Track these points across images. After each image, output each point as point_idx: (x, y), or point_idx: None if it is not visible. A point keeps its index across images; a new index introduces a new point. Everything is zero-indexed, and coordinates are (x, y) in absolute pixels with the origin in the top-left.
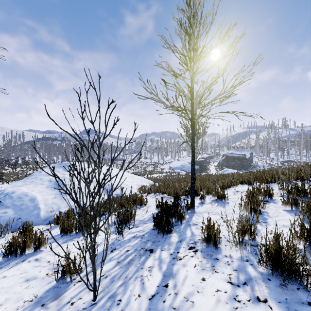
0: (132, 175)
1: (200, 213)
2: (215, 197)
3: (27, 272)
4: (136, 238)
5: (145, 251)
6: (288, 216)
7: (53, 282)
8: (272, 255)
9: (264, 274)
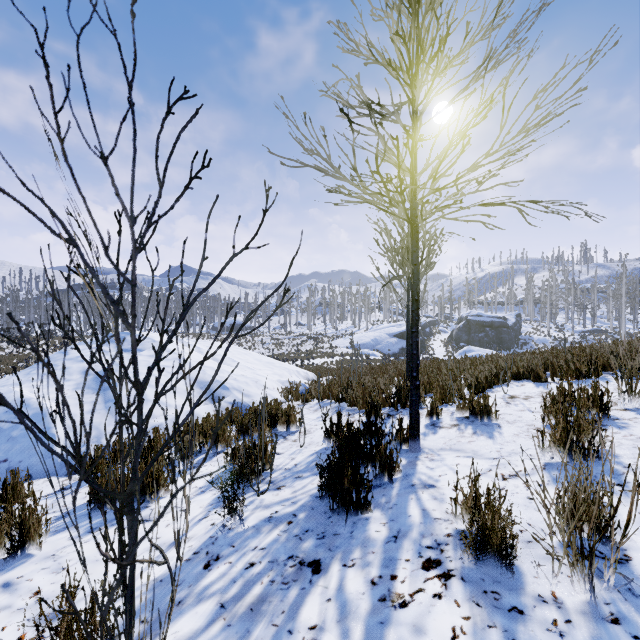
0: (270, 361)
1: (435, 453)
2: (464, 410)
3: None
4: (275, 524)
5: (298, 569)
6: None
7: None
8: None
9: None
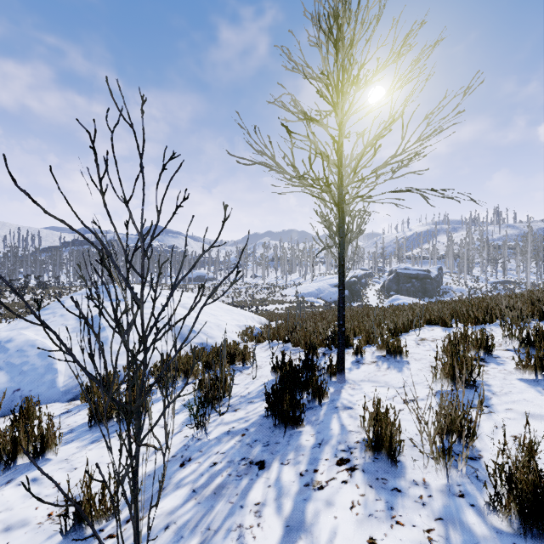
0: (230, 308)
1: (356, 383)
2: (382, 350)
3: (12, 509)
4: (232, 436)
5: (248, 467)
6: (533, 393)
7: (57, 536)
8: (523, 493)
9: (503, 533)
